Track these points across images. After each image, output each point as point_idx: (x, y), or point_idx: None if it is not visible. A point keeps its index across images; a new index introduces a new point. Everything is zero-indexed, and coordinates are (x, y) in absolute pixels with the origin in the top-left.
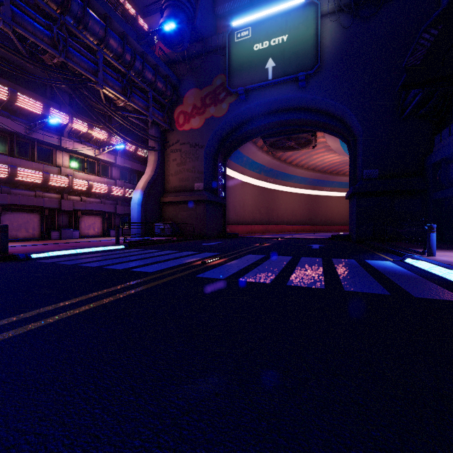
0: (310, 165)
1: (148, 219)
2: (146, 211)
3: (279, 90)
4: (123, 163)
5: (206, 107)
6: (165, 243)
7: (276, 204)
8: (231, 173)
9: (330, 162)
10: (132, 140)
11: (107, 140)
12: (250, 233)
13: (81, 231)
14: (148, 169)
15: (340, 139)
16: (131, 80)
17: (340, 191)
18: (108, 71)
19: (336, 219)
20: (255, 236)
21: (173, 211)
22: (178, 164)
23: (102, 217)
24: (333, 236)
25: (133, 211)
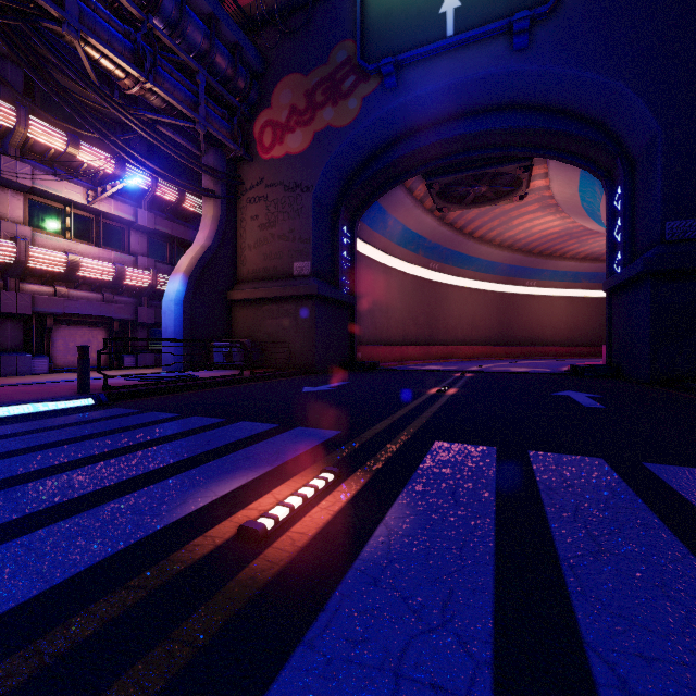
0: (505, 240)
1: (199, 333)
2: (196, 318)
3: (468, 60)
4: (153, 224)
5: (316, 108)
6: (220, 387)
7: (444, 309)
8: (364, 248)
9: (542, 233)
10: (163, 170)
11: (114, 173)
12: (399, 360)
13: (58, 357)
14: (202, 234)
15: (589, 169)
16: (158, 43)
17: (554, 287)
18: (102, 12)
19: (546, 336)
20: (412, 367)
21: (252, 318)
22: (261, 226)
23: (107, 330)
24: (578, 367)
25: (166, 317)
